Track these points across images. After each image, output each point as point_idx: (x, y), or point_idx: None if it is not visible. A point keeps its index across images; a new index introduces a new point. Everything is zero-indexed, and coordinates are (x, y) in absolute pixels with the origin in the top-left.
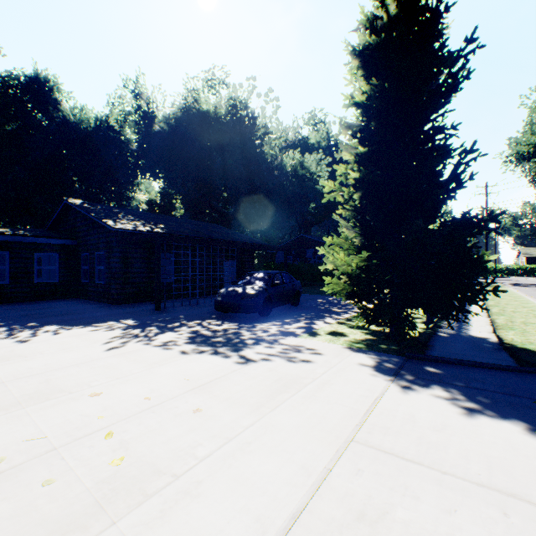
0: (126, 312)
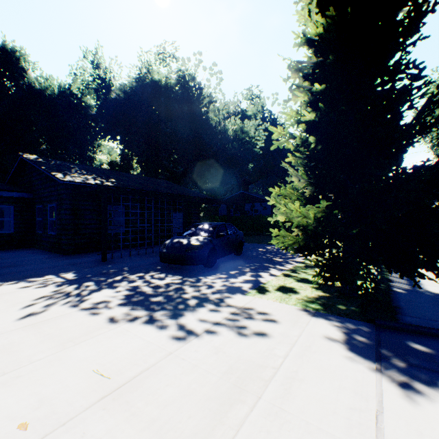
0: (72, 264)
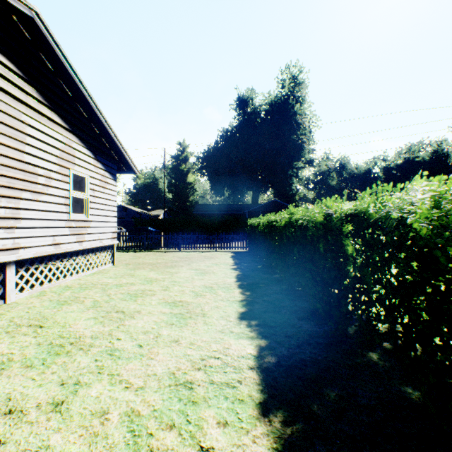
0: None
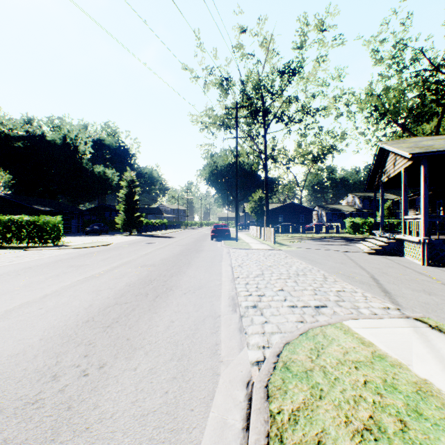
0: None
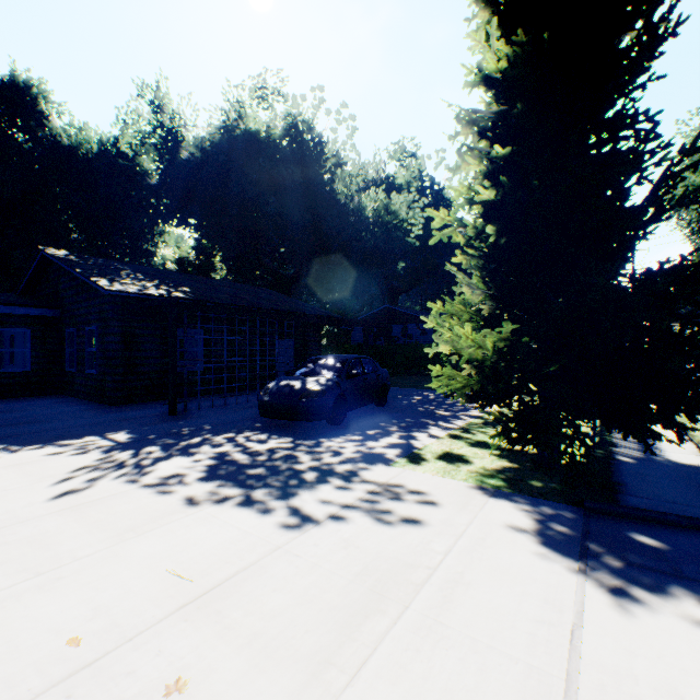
0: (123, 419)
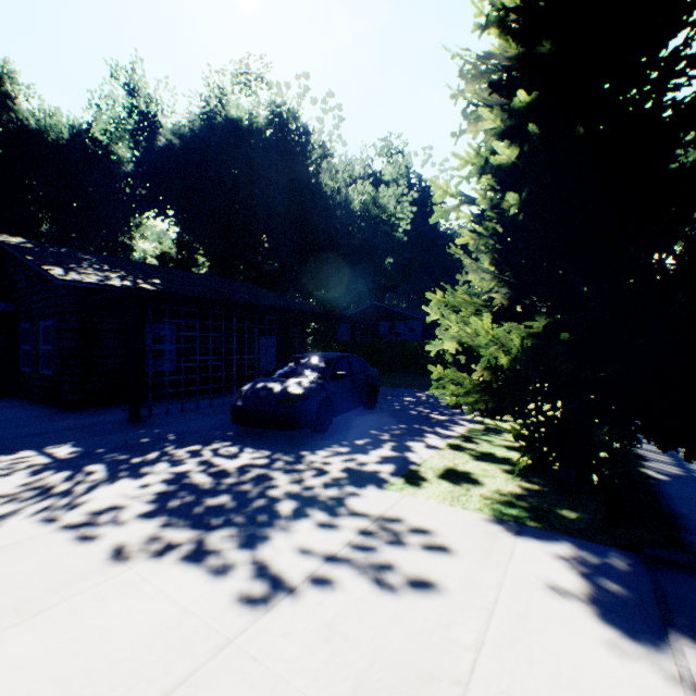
0: (75, 427)
